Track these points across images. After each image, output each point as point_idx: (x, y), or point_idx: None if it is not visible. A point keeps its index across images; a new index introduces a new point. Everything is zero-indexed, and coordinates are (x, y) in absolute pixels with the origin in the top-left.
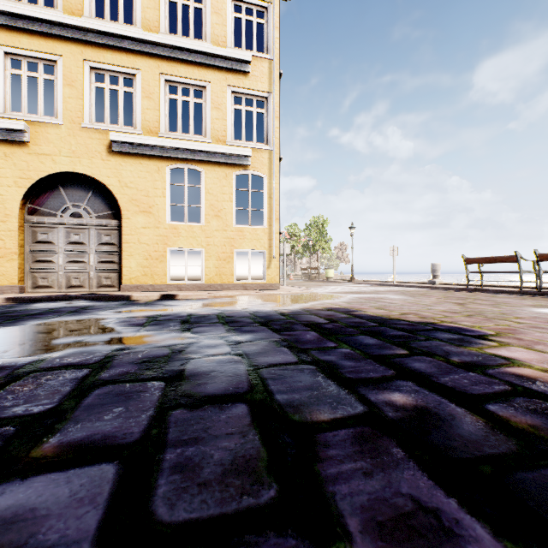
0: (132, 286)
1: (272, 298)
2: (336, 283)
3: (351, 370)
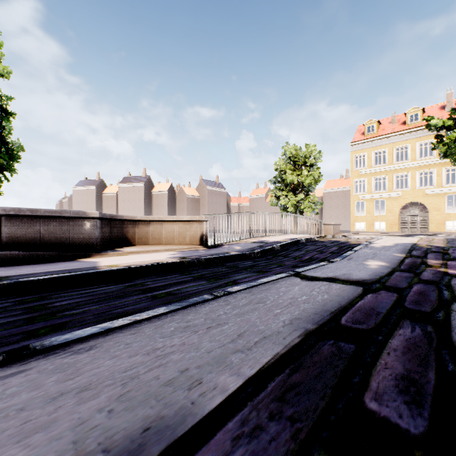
0: (432, 232)
1: None
2: None
3: None
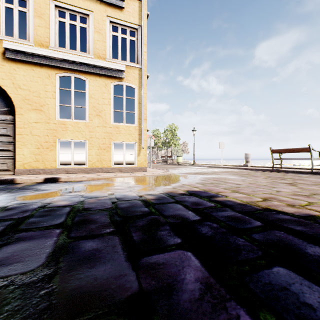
0: (24, 170)
1: (140, 179)
2: (184, 166)
3: None
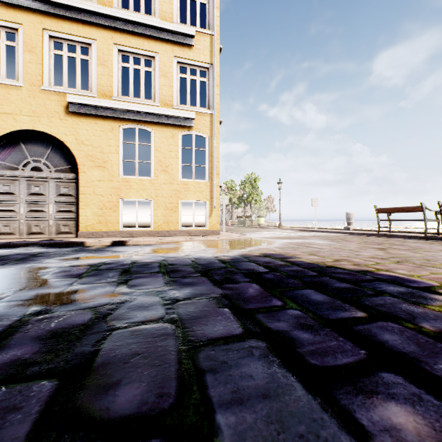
0: (88, 233)
1: (213, 243)
2: (266, 229)
3: (312, 349)
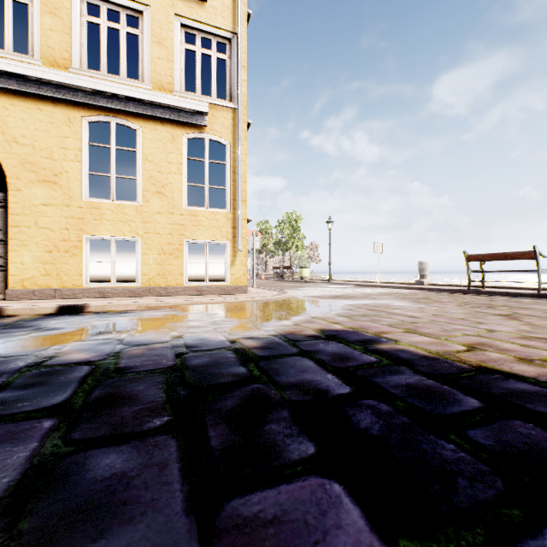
0: (24, 291)
1: (235, 308)
2: (312, 284)
3: None
